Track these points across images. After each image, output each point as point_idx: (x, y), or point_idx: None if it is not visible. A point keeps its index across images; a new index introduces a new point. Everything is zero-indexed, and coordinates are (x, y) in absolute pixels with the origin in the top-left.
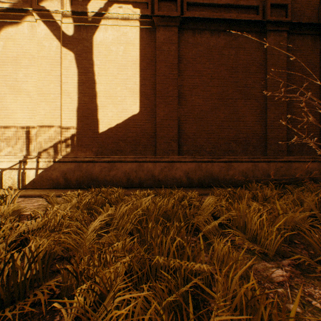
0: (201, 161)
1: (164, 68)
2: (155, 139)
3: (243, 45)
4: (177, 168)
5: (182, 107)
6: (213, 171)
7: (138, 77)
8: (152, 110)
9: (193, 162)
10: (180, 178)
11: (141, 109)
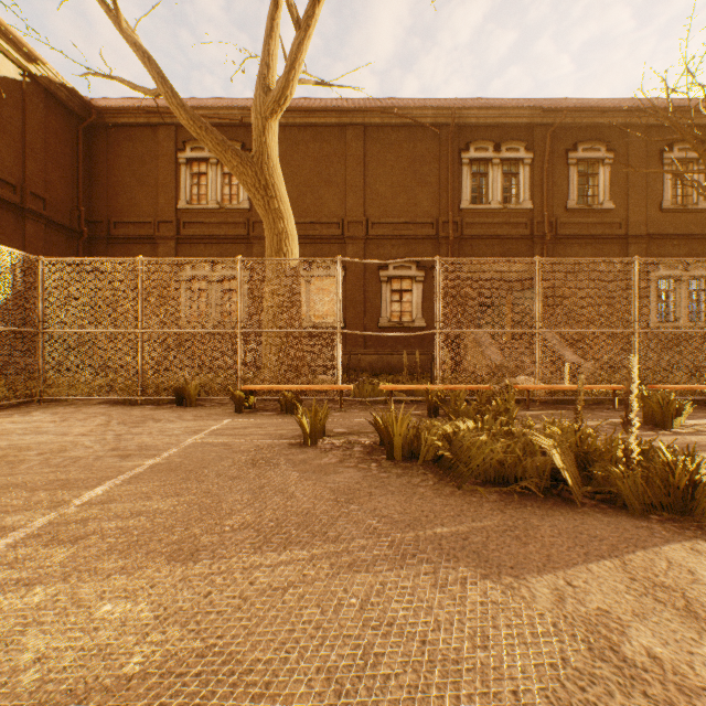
0: None
1: None
2: None
3: (0, 222)
4: None
5: None
6: None
7: None
8: None
9: None
10: None
11: None
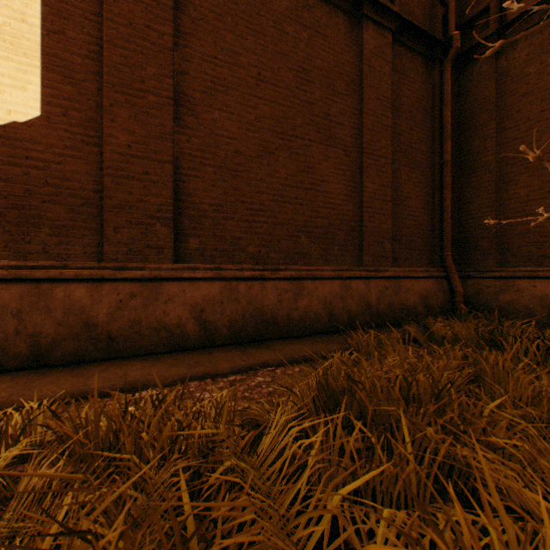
0: (236, 277)
1: (130, 4)
2: (102, 210)
3: (323, 29)
4: (172, 297)
5: (187, 131)
6: (265, 302)
7: (34, 3)
8: (89, 120)
9: (216, 281)
10: (181, 326)
11: (46, 108)
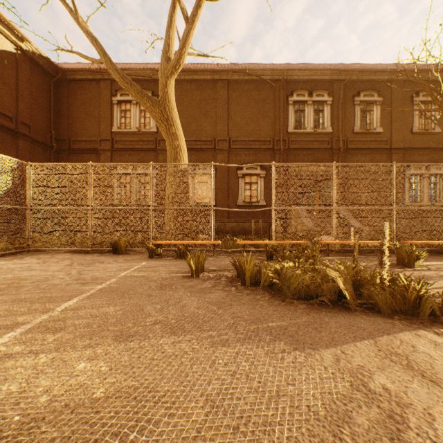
0: None
1: None
2: None
3: (2, 140)
4: None
5: None
6: None
7: None
8: None
9: None
10: None
11: None
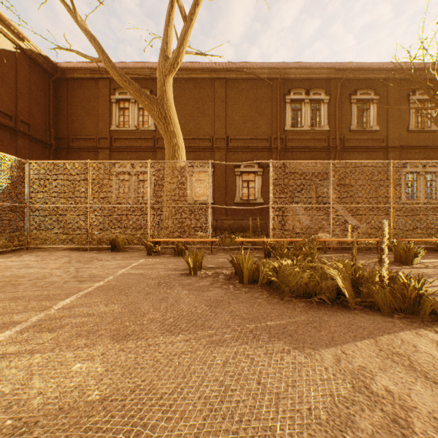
0: None
1: None
2: None
3: (2, 138)
4: None
5: None
6: None
7: None
8: None
9: None
10: None
11: None
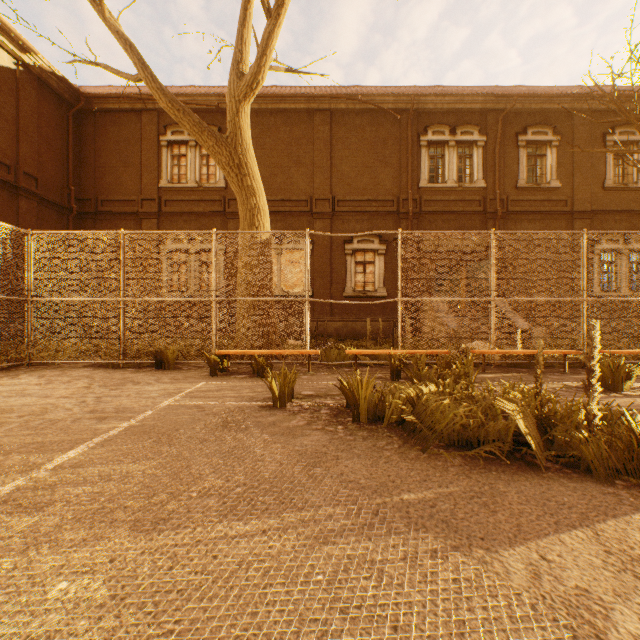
0: None
1: None
2: None
3: None
4: None
5: None
6: None
7: None
8: None
9: None
10: None
11: None
